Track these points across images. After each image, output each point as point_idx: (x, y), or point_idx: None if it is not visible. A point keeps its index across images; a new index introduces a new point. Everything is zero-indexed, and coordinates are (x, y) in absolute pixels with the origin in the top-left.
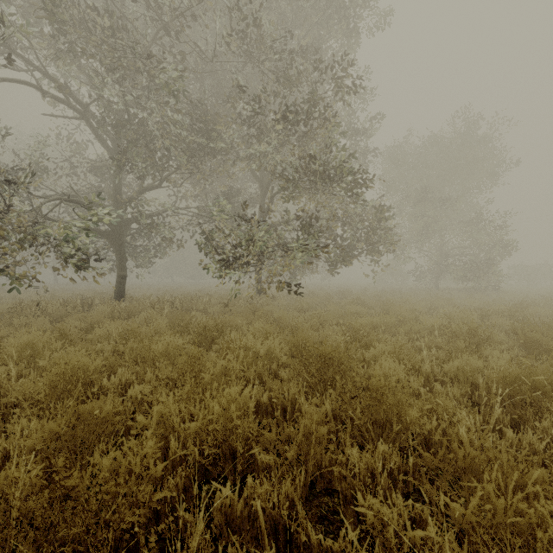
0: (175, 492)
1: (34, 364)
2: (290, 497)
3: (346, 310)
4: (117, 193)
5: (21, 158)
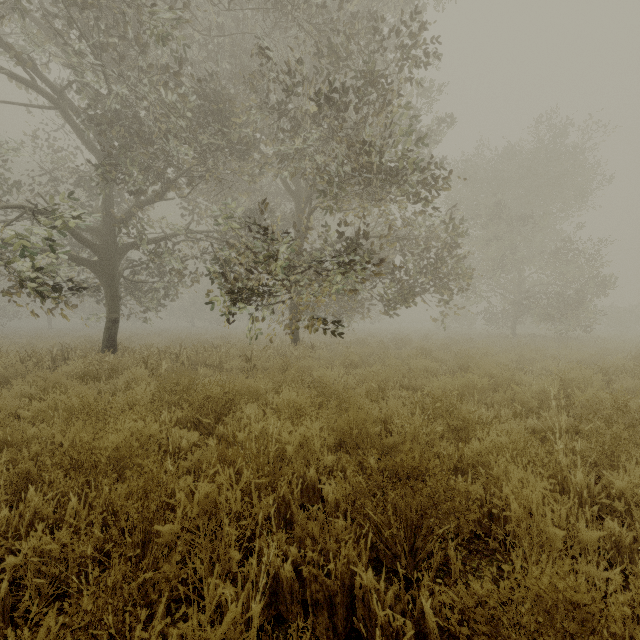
0: None
1: None
2: None
3: (411, 366)
4: (108, 210)
5: None
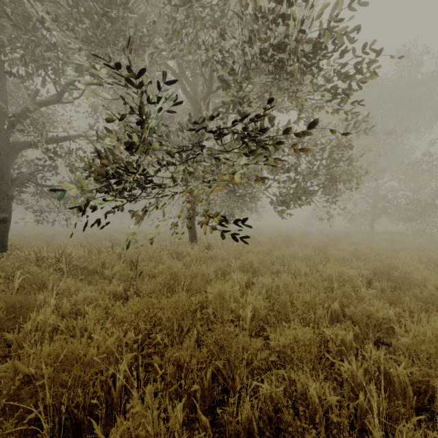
0: None
1: None
2: None
3: (324, 274)
4: None
5: None
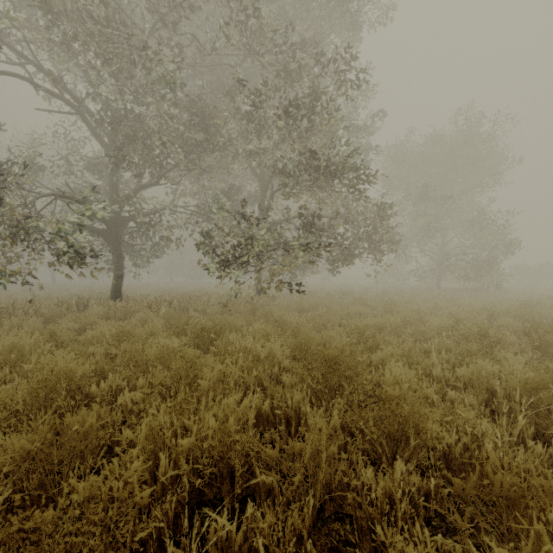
0: (164, 522)
1: (20, 368)
2: (297, 530)
3: (349, 310)
4: (114, 190)
5: (15, 155)
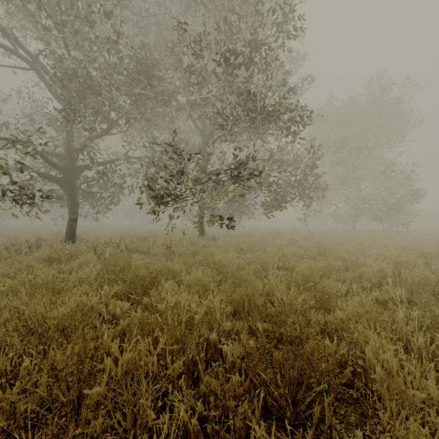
0: None
1: None
2: None
3: (284, 252)
4: (69, 141)
5: None
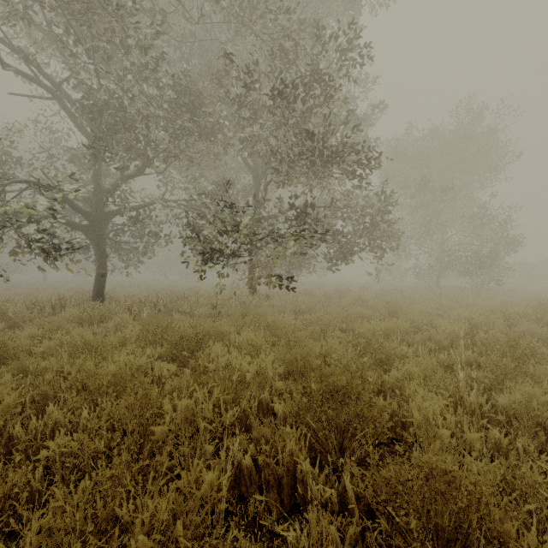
0: None
1: None
2: None
3: (349, 312)
4: (97, 183)
5: None
